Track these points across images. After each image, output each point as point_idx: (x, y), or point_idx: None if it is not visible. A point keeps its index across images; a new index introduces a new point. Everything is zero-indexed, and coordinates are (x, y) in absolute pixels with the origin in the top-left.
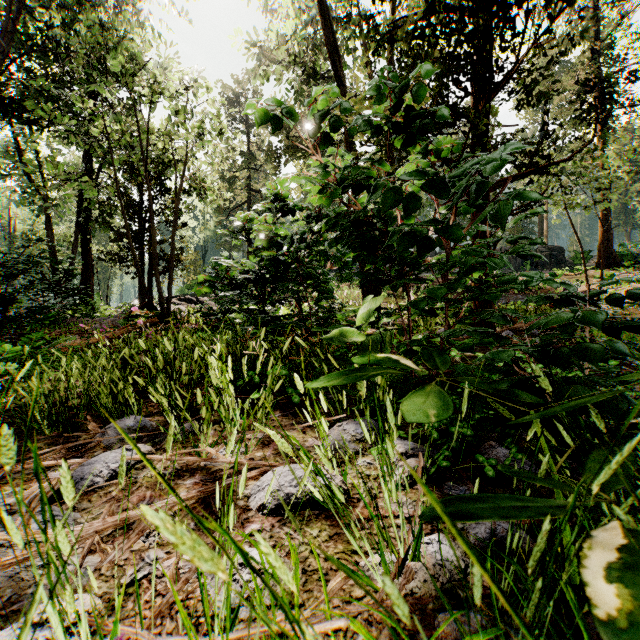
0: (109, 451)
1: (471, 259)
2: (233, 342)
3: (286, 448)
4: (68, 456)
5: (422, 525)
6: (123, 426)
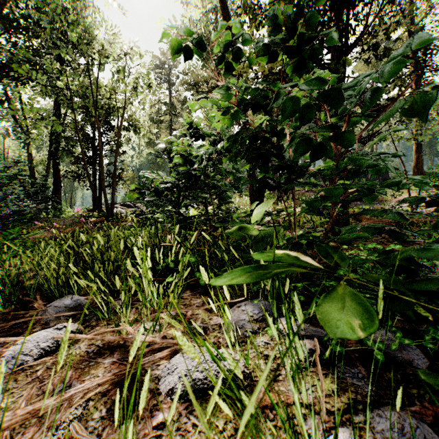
0: (42, 330)
1: (364, 161)
2: (154, 236)
3: (191, 353)
4: (11, 332)
5: (336, 434)
6: (61, 305)
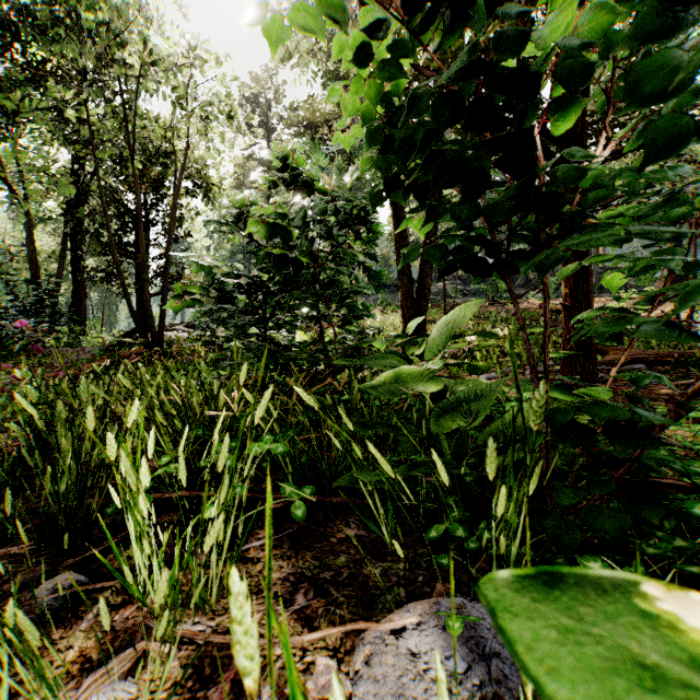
0: None
1: None
2: (195, 389)
3: None
4: None
5: None
6: None
